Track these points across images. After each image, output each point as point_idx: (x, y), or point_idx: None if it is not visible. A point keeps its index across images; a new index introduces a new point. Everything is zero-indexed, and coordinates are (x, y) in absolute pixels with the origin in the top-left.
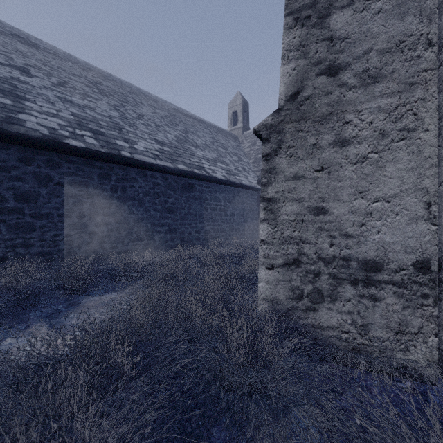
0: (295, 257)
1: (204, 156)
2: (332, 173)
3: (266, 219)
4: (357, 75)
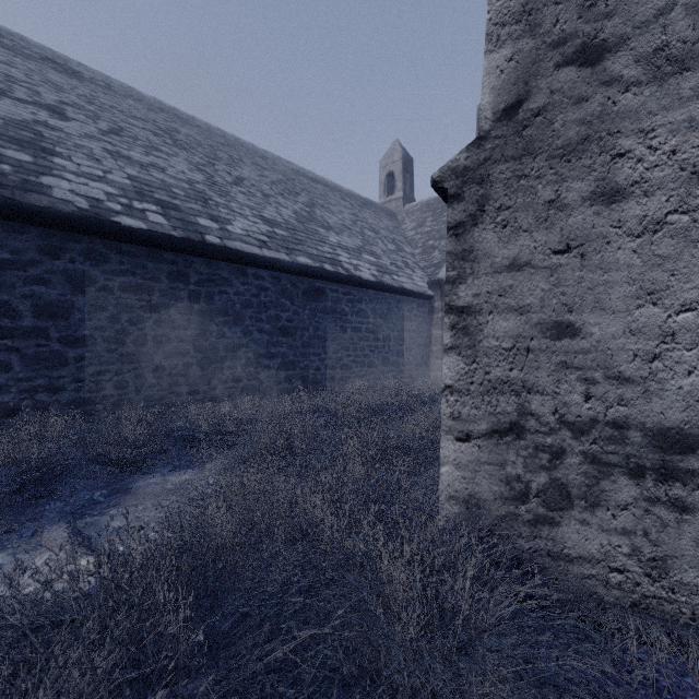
0: (514, 419)
1: (341, 244)
2: (589, 256)
3: (456, 347)
4: (643, 60)
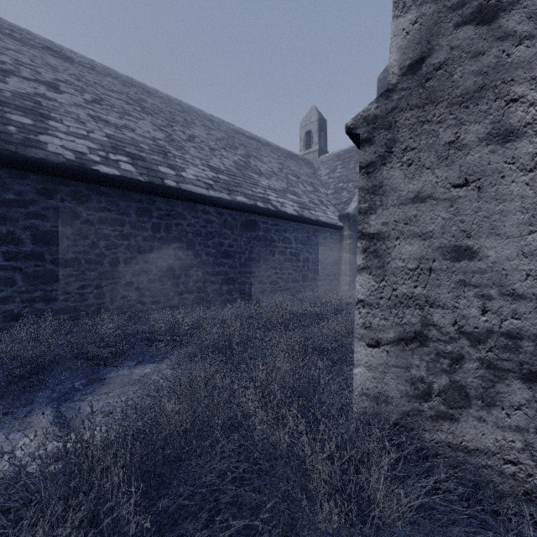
0: (418, 329)
1: (270, 186)
2: (485, 189)
3: (367, 267)
4: (535, 16)
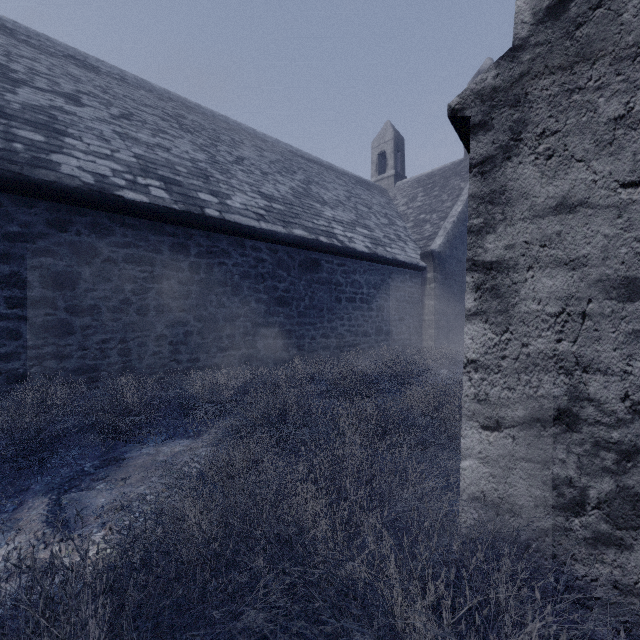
0: (563, 404)
1: (336, 218)
2: None
3: (482, 312)
4: None
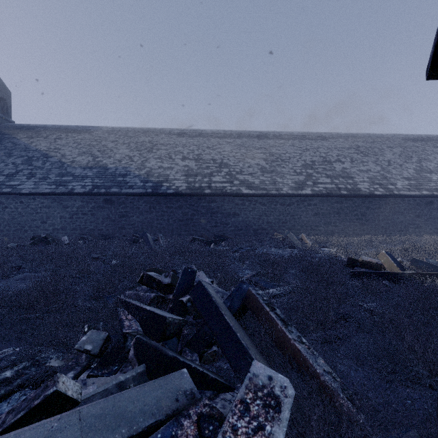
0: None
1: None
2: None
3: None
4: None
